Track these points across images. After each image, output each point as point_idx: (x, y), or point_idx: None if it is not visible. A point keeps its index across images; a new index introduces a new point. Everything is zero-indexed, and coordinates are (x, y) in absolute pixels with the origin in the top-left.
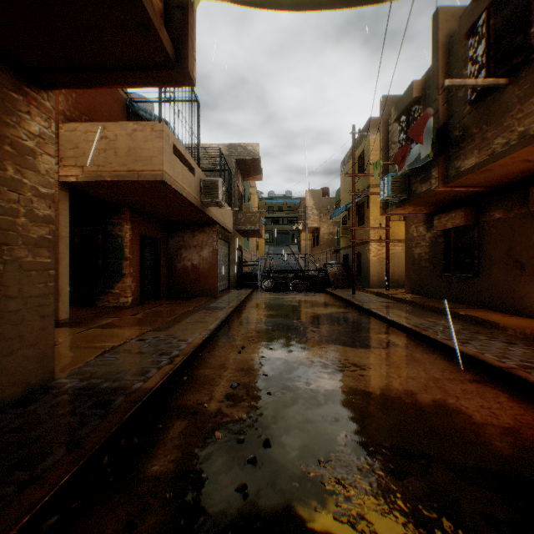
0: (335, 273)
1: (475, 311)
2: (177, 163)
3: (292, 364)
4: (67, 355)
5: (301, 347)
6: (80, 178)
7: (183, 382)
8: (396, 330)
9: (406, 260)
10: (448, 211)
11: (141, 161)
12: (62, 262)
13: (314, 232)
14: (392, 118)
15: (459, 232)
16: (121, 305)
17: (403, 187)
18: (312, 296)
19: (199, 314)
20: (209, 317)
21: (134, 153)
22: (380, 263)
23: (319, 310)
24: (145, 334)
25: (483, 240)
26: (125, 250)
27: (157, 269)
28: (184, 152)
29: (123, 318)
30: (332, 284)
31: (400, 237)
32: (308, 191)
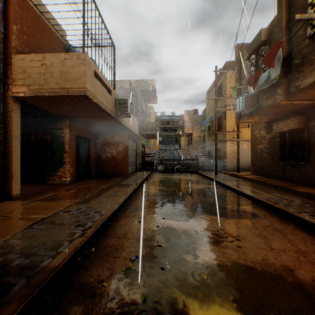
0: (203, 161)
1: (307, 188)
2: (97, 85)
3: (180, 233)
4: (2, 226)
5: (186, 217)
6: (27, 93)
7: (90, 253)
8: (252, 202)
9: (251, 153)
10: (283, 119)
11: (70, 81)
12: (14, 154)
13: (189, 136)
14: (244, 57)
15: (292, 133)
16: (62, 183)
17: (253, 103)
18: (189, 176)
19: (114, 190)
20: (120, 192)
21: (65, 75)
22: (233, 155)
23: (195, 186)
24: (72, 206)
25: (311, 139)
26: (65, 146)
27: (88, 158)
28: (103, 78)
29: (61, 192)
30: (201, 168)
31: (246, 138)
32: (185, 111)
